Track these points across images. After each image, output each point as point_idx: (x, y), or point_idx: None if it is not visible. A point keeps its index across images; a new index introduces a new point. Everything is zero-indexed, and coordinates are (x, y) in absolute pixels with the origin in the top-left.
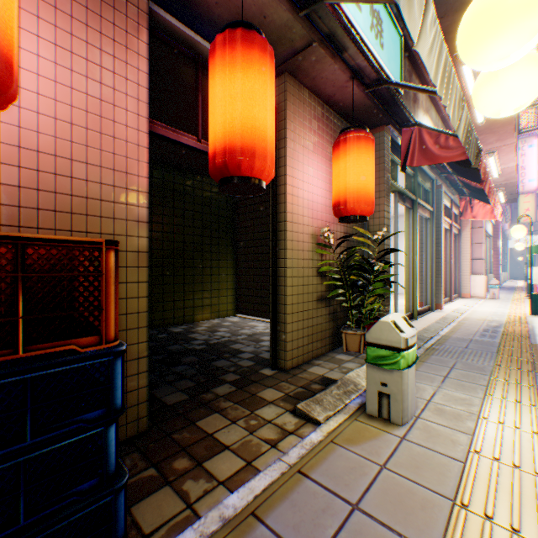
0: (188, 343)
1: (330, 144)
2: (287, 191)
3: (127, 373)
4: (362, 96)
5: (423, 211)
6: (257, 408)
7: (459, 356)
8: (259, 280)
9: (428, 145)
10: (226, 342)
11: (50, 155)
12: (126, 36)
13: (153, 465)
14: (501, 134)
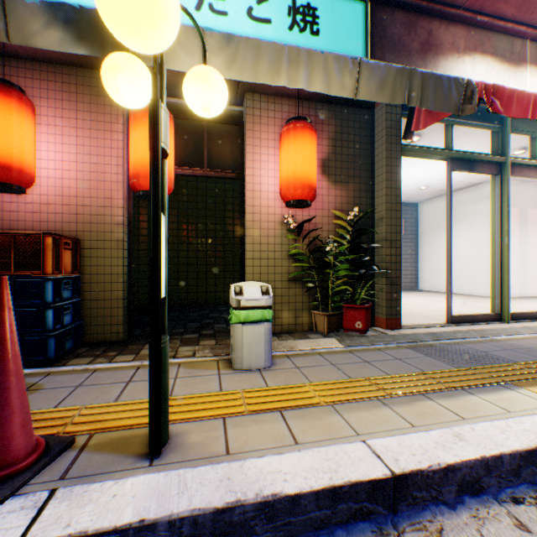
0: (226, 314)
1: None
2: (247, 188)
3: (112, 306)
4: None
5: None
6: (185, 345)
7: (441, 355)
8: None
9: None
10: None
11: (75, 197)
12: (111, 125)
13: (104, 351)
14: None
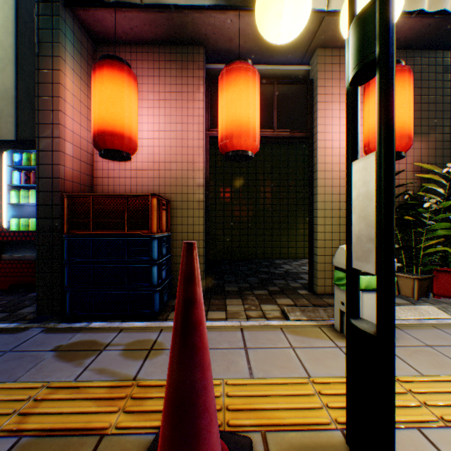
0: (274, 269)
1: None
2: (318, 146)
3: None
4: (416, 20)
5: None
6: (264, 303)
7: None
8: None
9: None
10: (300, 272)
11: (163, 162)
12: (193, 95)
13: None
14: None
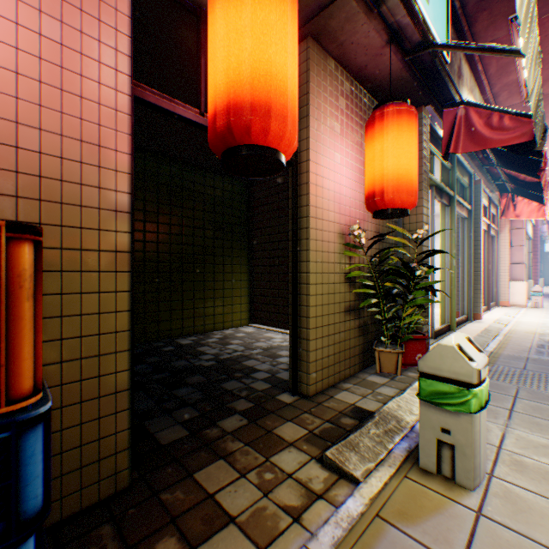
0: (196, 358)
1: (360, 127)
2: (310, 180)
3: (100, 413)
4: (400, 67)
5: (460, 209)
6: (274, 452)
7: (520, 381)
8: (276, 286)
9: (477, 127)
10: (238, 358)
11: None
12: None
13: None
14: None
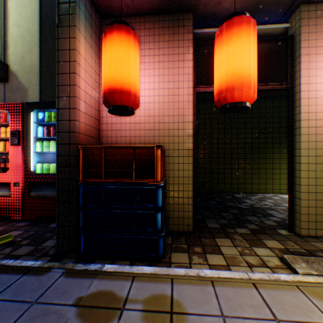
0: (239, 203)
1: None
2: (301, 96)
3: (183, 203)
4: None
5: None
6: (255, 246)
7: None
8: None
9: None
10: (264, 208)
11: (157, 116)
12: (183, 56)
13: (186, 244)
14: None
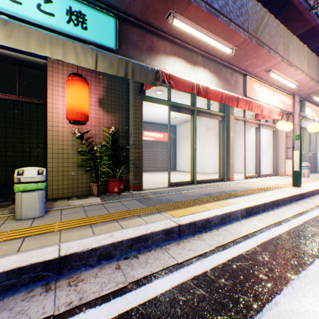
0: None
1: (93, 83)
2: (49, 111)
3: None
4: None
5: (211, 116)
6: None
7: (148, 201)
8: None
9: None
10: None
11: None
12: None
13: None
14: (262, 58)
